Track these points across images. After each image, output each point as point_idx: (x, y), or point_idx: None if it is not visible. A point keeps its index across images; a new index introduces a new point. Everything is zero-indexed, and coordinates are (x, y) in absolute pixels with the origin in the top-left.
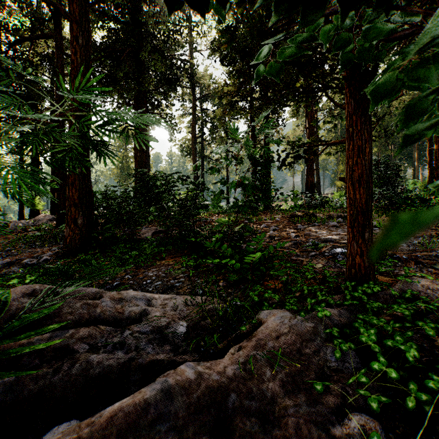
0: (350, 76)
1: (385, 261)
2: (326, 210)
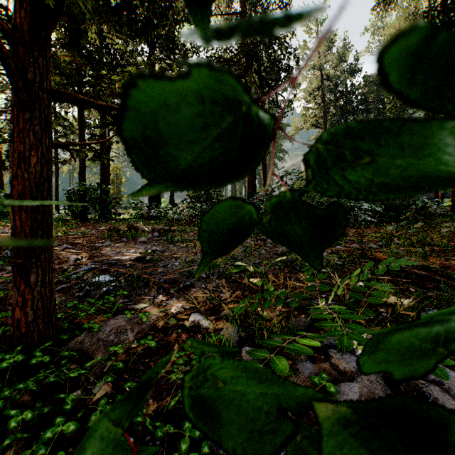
0: (14, 50)
1: (109, 296)
2: (162, 222)
